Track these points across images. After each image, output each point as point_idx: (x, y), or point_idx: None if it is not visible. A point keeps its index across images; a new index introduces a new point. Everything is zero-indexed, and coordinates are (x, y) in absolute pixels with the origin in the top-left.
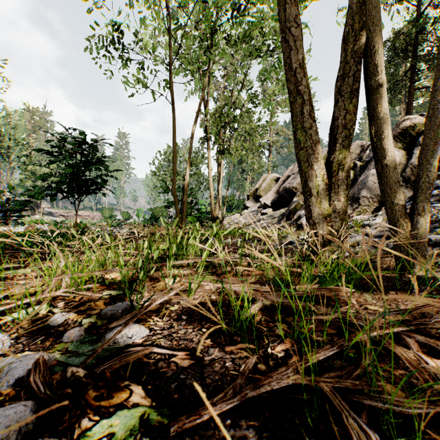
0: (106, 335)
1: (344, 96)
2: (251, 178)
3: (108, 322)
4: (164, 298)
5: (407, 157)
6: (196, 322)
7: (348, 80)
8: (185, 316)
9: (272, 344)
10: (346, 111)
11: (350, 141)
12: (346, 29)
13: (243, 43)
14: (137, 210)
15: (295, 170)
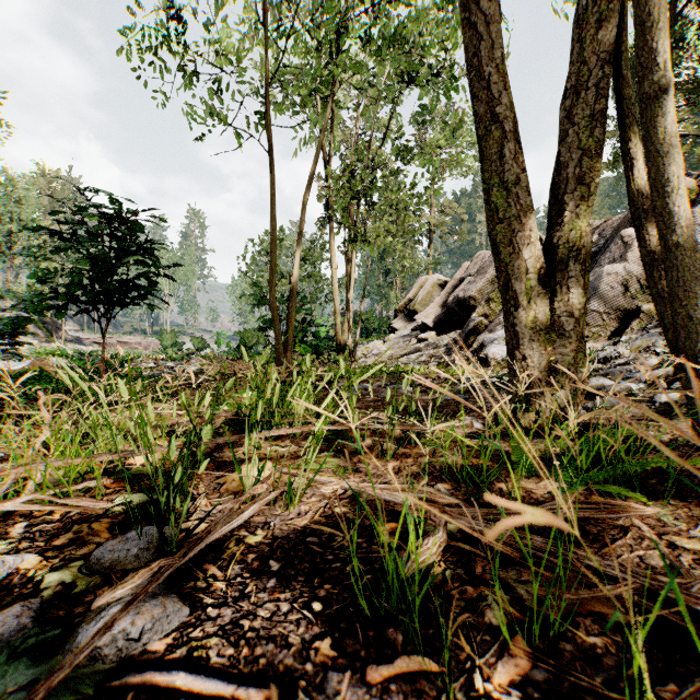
0: (80, 631)
1: (579, 124)
2: (400, 283)
3: (101, 583)
4: (229, 526)
5: None
6: (301, 579)
7: (585, 95)
8: (278, 563)
9: (482, 656)
10: (582, 152)
11: (591, 206)
12: (581, 2)
13: (389, 48)
14: (217, 334)
15: (474, 269)
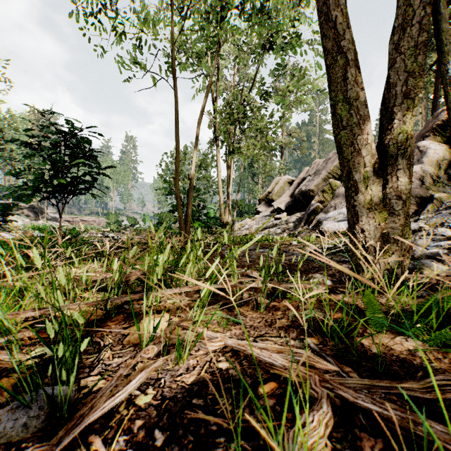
0: None
1: (405, 53)
2: (262, 182)
3: None
4: (112, 401)
5: (450, 152)
6: None
7: (410, 31)
8: (162, 433)
9: None
10: (407, 74)
11: (414, 115)
12: None
13: (257, 15)
14: (144, 215)
15: (312, 172)
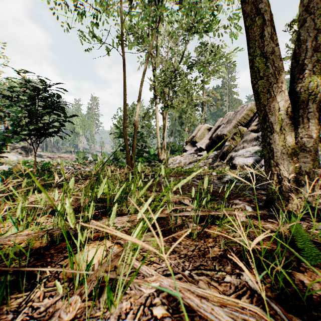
0: None
1: (314, 14)
2: (188, 129)
3: None
4: None
5: None
6: None
7: None
8: None
9: None
10: (316, 31)
11: None
12: None
13: None
14: (103, 153)
15: (225, 121)
